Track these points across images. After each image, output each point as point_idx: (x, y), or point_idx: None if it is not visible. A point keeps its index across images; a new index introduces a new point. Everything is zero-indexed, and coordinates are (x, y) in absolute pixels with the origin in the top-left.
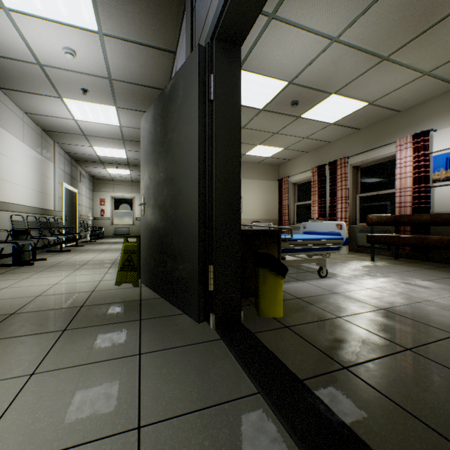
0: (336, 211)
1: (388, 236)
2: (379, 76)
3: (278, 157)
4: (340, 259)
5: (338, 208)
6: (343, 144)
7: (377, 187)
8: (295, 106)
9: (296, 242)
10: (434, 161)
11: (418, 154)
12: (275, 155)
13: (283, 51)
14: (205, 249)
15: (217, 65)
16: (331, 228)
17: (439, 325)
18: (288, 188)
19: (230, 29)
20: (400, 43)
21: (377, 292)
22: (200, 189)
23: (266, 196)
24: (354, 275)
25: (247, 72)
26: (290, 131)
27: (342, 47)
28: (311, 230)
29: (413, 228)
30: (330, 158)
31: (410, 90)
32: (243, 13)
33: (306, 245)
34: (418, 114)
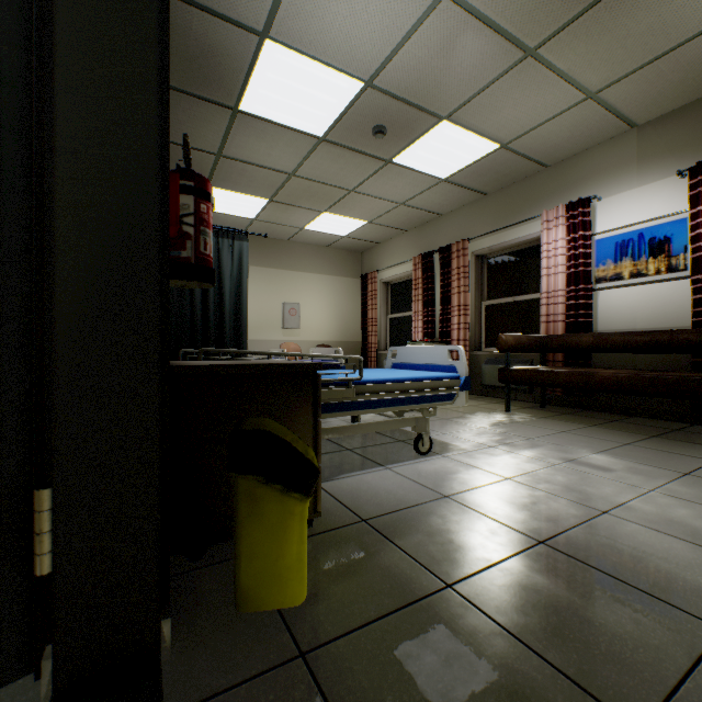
0: (451, 328)
1: (532, 371)
2: (519, 90)
3: (359, 238)
4: (457, 411)
5: (454, 323)
6: (461, 219)
7: (513, 290)
8: (381, 137)
9: (370, 386)
10: (598, 248)
11: (574, 236)
12: (354, 234)
13: (348, 4)
14: (32, 435)
15: None
16: (440, 358)
17: (672, 593)
18: (377, 291)
19: None
20: (556, 23)
21: (525, 487)
22: (6, 231)
23: (342, 303)
24: (480, 445)
25: (282, 46)
26: (375, 189)
27: (458, 13)
28: (406, 362)
29: (567, 357)
30: (442, 241)
31: (565, 126)
32: None
33: (390, 393)
34: (574, 171)
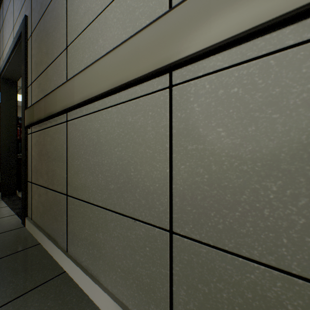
0: None
1: None
2: None
3: None
4: None
5: None
6: None
7: None
8: None
9: None
10: None
11: None
12: None
13: None
14: None
15: (3, 88)
16: None
17: None
18: None
19: (8, 77)
20: None
21: None
22: None
23: None
24: None
25: None
26: None
27: None
28: None
29: None
30: None
31: None
32: (13, 76)
33: None
34: None
